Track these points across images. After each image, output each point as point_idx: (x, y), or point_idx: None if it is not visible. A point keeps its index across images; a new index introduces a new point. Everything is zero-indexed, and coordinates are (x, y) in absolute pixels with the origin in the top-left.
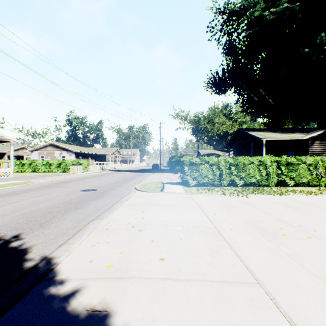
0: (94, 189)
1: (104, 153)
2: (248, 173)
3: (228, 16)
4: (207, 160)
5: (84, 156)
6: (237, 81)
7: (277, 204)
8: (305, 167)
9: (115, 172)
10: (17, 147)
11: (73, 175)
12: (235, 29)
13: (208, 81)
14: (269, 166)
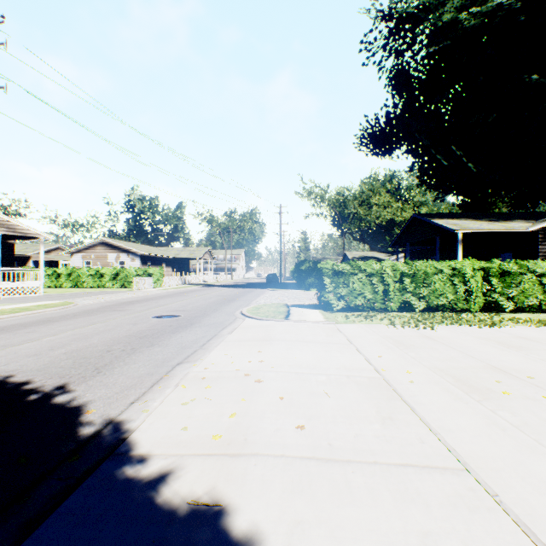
0: (176, 314)
1: (187, 256)
2: (433, 289)
3: (397, 23)
4: (362, 267)
5: (155, 261)
6: (412, 134)
7: (486, 341)
8: (534, 279)
9: (206, 288)
10: (47, 248)
11: (138, 293)
12: (408, 45)
13: (362, 134)
14: (470, 278)
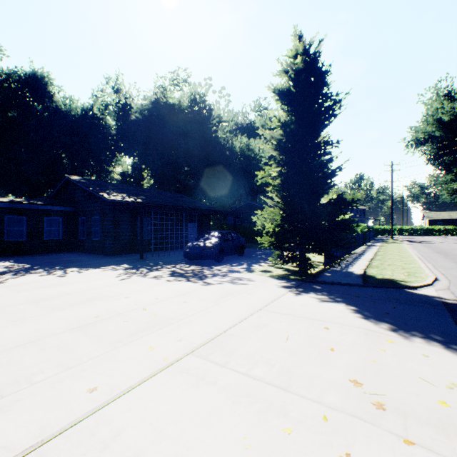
0: None
1: None
2: None
3: None
4: None
5: None
6: None
7: None
8: None
9: None
10: None
11: None
12: None
13: None
14: None
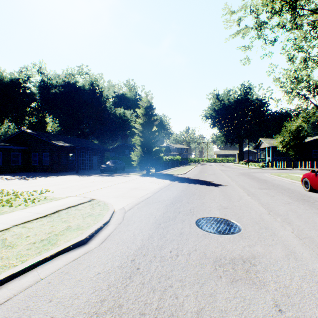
0: (212, 231)
1: None
2: None
3: None
4: None
5: None
6: None
7: (55, 186)
8: None
9: None
10: None
11: None
12: None
13: None
14: None
